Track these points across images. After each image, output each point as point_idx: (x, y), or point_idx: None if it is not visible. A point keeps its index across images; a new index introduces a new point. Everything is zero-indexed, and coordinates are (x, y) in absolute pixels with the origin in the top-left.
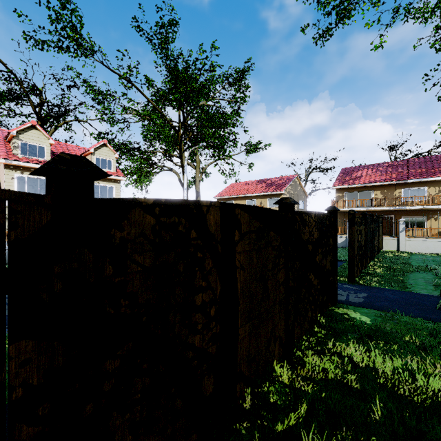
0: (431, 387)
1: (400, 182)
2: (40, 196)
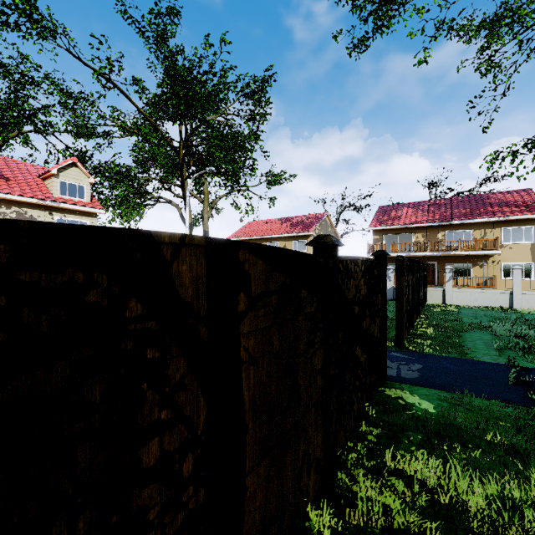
0: None
1: (443, 223)
2: None
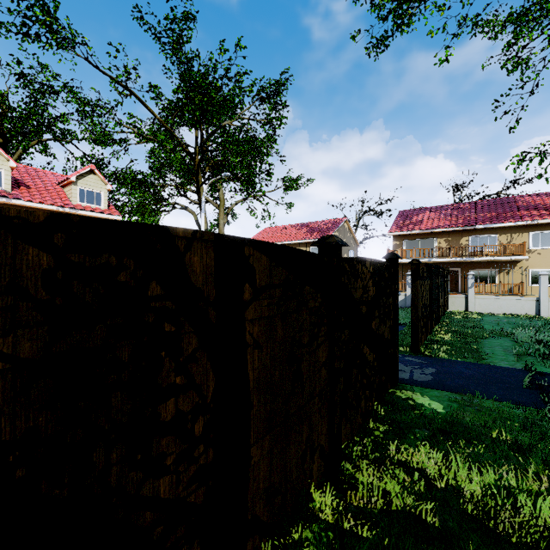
0: (540, 517)
1: (467, 228)
2: None
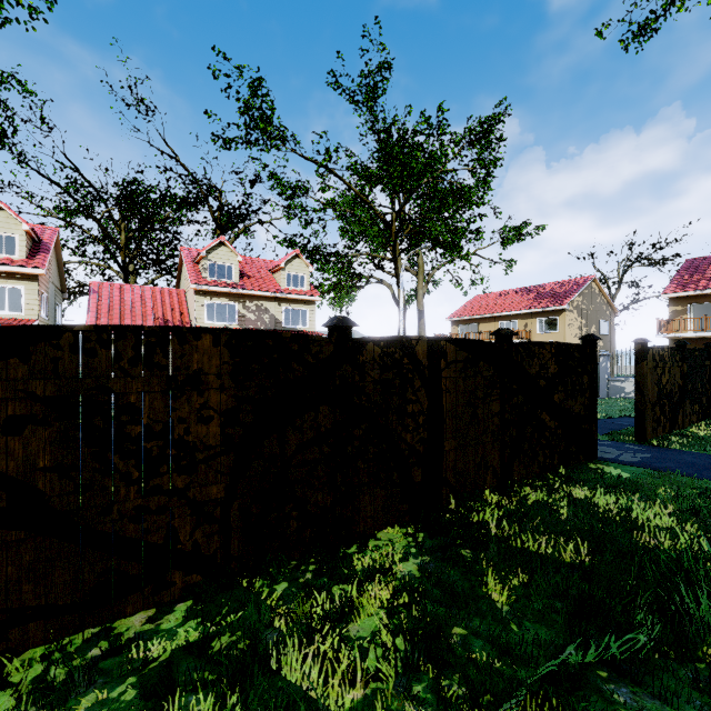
0: (643, 517)
1: None
2: (330, 338)
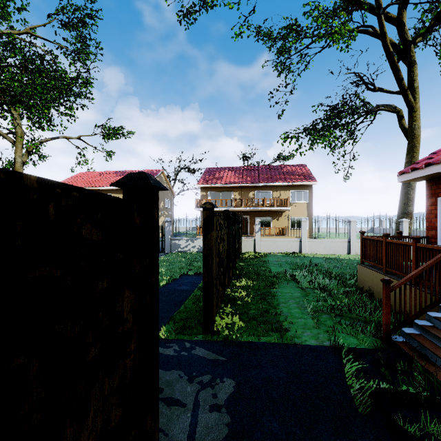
0: None
1: (253, 184)
2: None
